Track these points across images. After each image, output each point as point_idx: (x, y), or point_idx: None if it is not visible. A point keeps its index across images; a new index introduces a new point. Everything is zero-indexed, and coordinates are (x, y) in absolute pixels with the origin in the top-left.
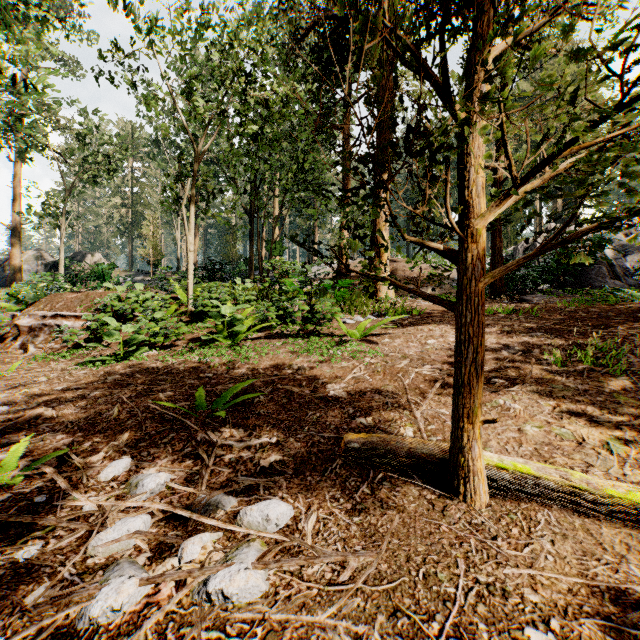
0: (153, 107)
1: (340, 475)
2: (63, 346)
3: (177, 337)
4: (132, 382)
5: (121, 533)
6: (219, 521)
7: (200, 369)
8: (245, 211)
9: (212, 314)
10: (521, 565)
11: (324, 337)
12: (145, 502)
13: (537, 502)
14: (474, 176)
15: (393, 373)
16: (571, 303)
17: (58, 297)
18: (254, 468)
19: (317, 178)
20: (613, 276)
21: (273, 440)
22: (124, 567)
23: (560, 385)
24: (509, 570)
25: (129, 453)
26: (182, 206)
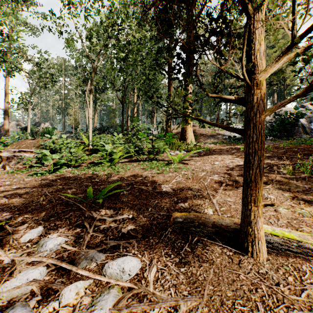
0: (71, 44)
1: (170, 238)
2: (24, 167)
3: (82, 162)
4: (54, 184)
5: (22, 281)
6: (90, 272)
7: (92, 177)
8: (119, 101)
9: (100, 149)
10: (303, 307)
11: (159, 161)
12: (43, 258)
13: (299, 257)
14: (258, 46)
15: (197, 179)
16: (287, 144)
17: (23, 142)
18: (117, 234)
19: (155, 83)
20: (305, 133)
21: (130, 216)
22: (16, 310)
23: (293, 185)
24: (297, 312)
25: (43, 224)
26: (86, 94)
